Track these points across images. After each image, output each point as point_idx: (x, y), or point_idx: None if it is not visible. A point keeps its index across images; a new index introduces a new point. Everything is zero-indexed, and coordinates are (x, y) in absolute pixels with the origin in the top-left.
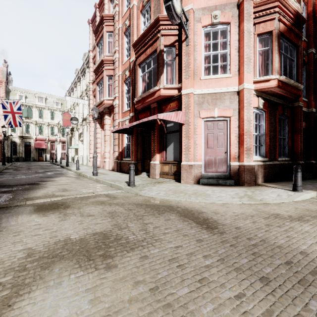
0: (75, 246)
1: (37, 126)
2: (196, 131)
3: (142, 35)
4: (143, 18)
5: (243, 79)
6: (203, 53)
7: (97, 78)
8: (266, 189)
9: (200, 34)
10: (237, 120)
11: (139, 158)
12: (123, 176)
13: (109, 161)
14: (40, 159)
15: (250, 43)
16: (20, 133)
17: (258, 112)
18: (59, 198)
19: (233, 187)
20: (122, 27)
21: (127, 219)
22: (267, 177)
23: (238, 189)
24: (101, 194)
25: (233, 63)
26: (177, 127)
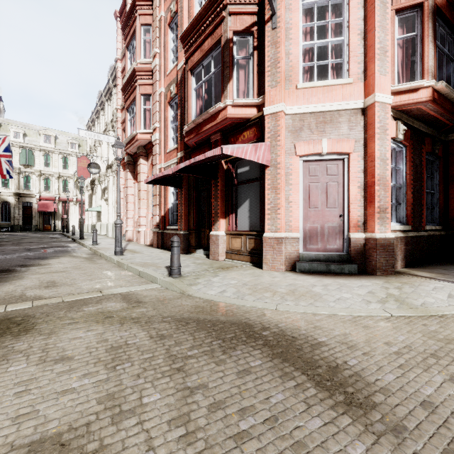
0: None
1: (42, 178)
2: (290, 179)
3: (196, 19)
4: None
5: (373, 85)
6: (301, 43)
7: (127, 100)
8: (421, 282)
9: (297, 10)
10: (361, 159)
11: (192, 226)
12: (164, 256)
13: (146, 231)
14: (46, 227)
15: (385, 23)
16: (15, 189)
17: (395, 147)
18: (24, 305)
19: (357, 278)
20: (165, 16)
21: (147, 371)
22: (410, 258)
23: (370, 283)
24: (114, 293)
25: (354, 58)
26: (256, 172)
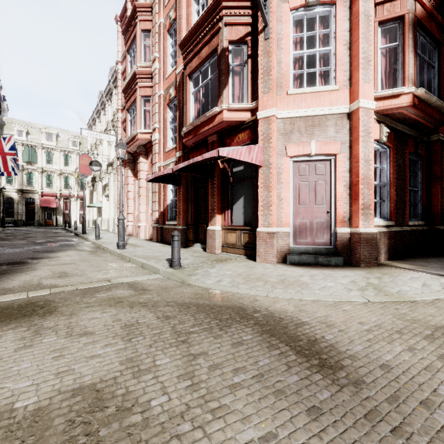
0: (9, 443)
1: (45, 175)
2: (281, 178)
3: (194, 28)
4: (197, 5)
5: (358, 92)
6: (291, 53)
7: (127, 101)
8: (399, 273)
9: (288, 22)
10: (346, 160)
11: (190, 222)
12: (164, 249)
13: (146, 226)
14: (48, 223)
15: (369, 35)
16: (18, 185)
17: (379, 148)
18: (44, 292)
19: (342, 269)
20: (165, 22)
21: (157, 342)
22: (393, 251)
23: (353, 274)
24: (122, 282)
25: (340, 67)
26: (250, 171)
